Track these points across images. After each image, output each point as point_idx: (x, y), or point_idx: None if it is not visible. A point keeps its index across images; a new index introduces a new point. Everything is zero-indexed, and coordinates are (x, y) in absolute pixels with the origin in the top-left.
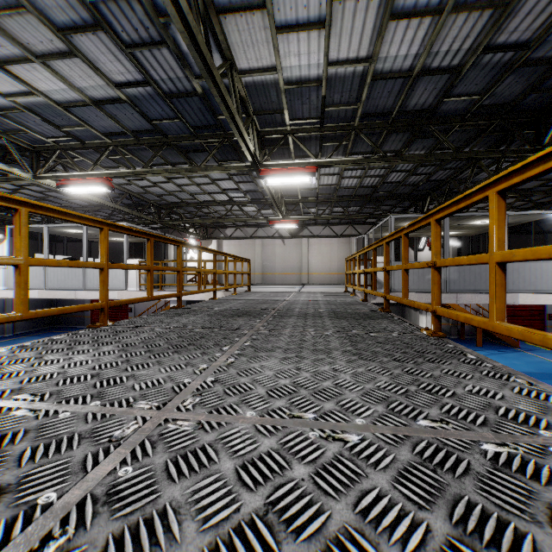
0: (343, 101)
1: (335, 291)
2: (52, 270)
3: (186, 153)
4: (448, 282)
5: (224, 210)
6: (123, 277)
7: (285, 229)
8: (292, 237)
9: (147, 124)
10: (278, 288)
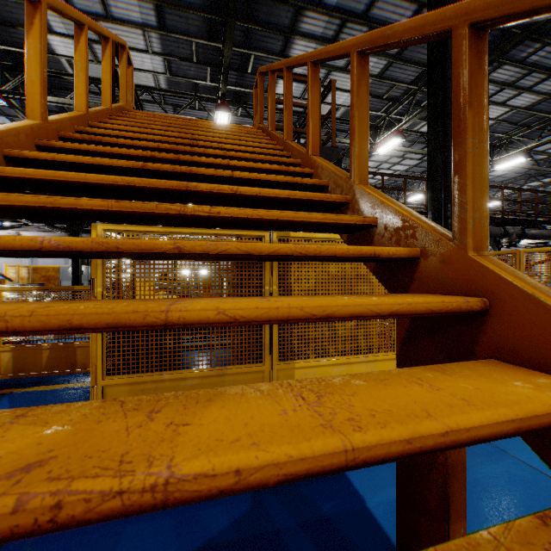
0: None
1: None
2: None
3: (541, 176)
4: None
5: None
6: None
7: None
8: None
9: (519, 174)
10: None
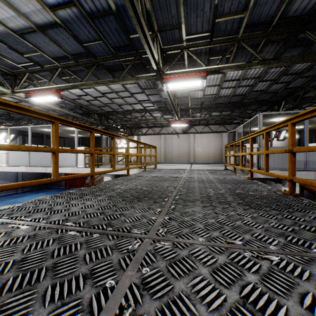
0: (232, 11)
1: (217, 169)
2: (33, 154)
3: (111, 71)
4: (307, 162)
5: (140, 116)
6: (74, 158)
7: (179, 128)
8: (184, 133)
9: (81, 47)
10: (175, 166)
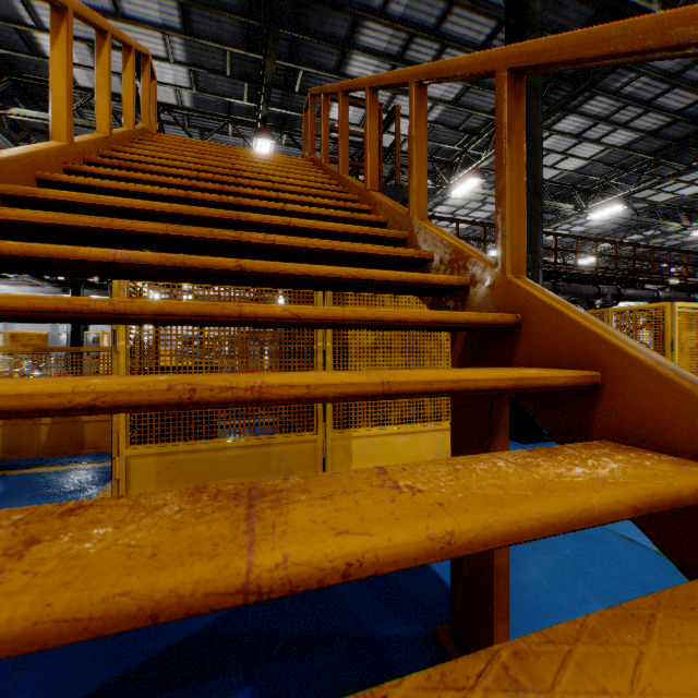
0: None
1: None
2: None
3: (644, 228)
4: None
5: None
6: None
7: None
8: None
9: (619, 225)
10: None
